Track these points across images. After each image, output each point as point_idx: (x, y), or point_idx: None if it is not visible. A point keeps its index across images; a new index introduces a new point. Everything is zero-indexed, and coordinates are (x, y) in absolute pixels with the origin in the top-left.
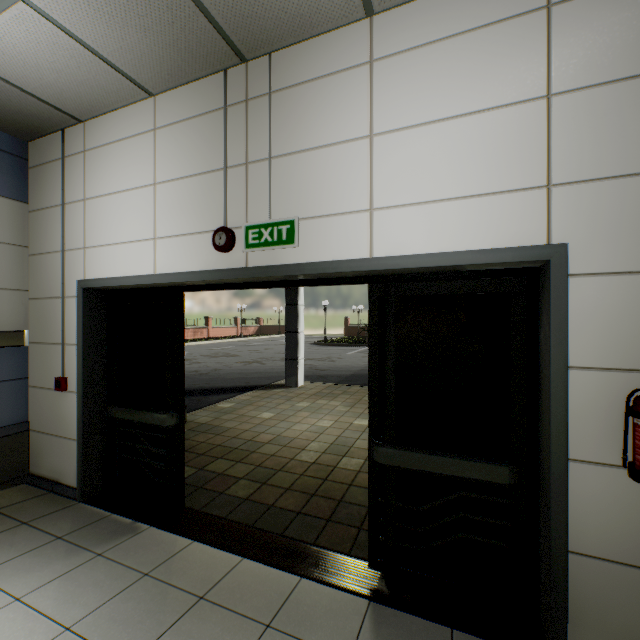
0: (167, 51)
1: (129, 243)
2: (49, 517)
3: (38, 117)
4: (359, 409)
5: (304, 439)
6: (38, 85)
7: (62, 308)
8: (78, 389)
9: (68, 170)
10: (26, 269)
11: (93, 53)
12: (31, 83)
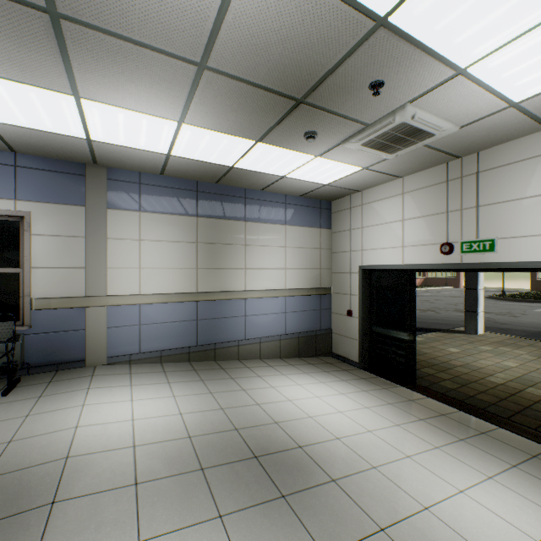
0: (418, 165)
1: (387, 248)
2: (352, 371)
3: (343, 194)
4: None
5: (490, 370)
6: (351, 186)
7: (349, 278)
8: (359, 316)
9: (352, 214)
10: (330, 259)
11: (382, 173)
12: (349, 186)
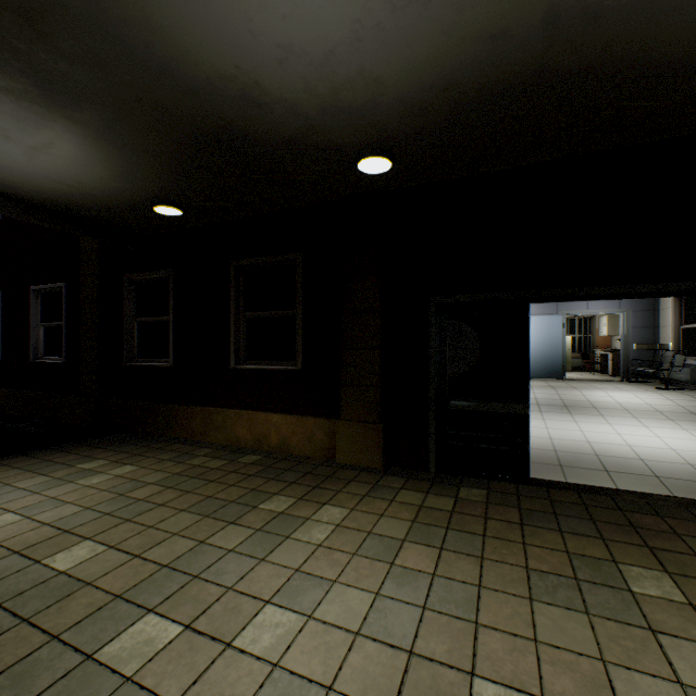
0: None
1: None
2: None
3: None
4: None
5: None
6: None
7: None
8: None
9: None
10: None
11: None
12: None
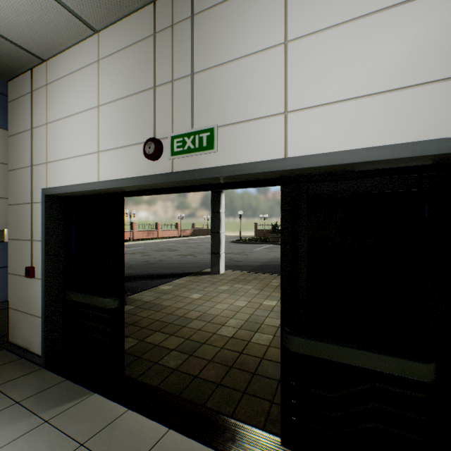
0: None
1: (79, 157)
2: (15, 381)
3: (10, 57)
4: (267, 292)
5: (224, 316)
6: (3, 25)
7: (31, 211)
8: (41, 276)
9: (35, 101)
10: (6, 181)
11: None
12: None
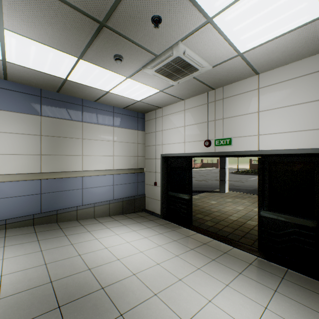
0: (192, 92)
1: (176, 143)
2: (156, 220)
3: (151, 109)
4: (256, 204)
5: (230, 212)
6: (155, 103)
7: (155, 162)
8: (160, 185)
9: (157, 122)
10: (144, 150)
11: (172, 96)
12: (154, 103)
